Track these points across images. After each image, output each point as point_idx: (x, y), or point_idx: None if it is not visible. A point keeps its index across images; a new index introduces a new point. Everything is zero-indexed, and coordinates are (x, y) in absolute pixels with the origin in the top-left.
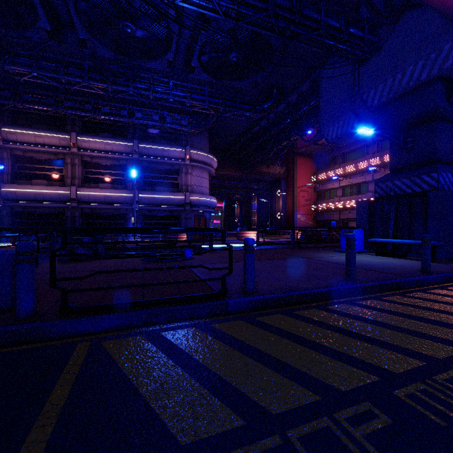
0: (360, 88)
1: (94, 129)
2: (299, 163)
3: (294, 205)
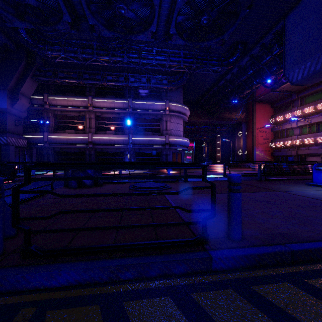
0: None
1: (103, 93)
2: (257, 109)
3: (253, 143)
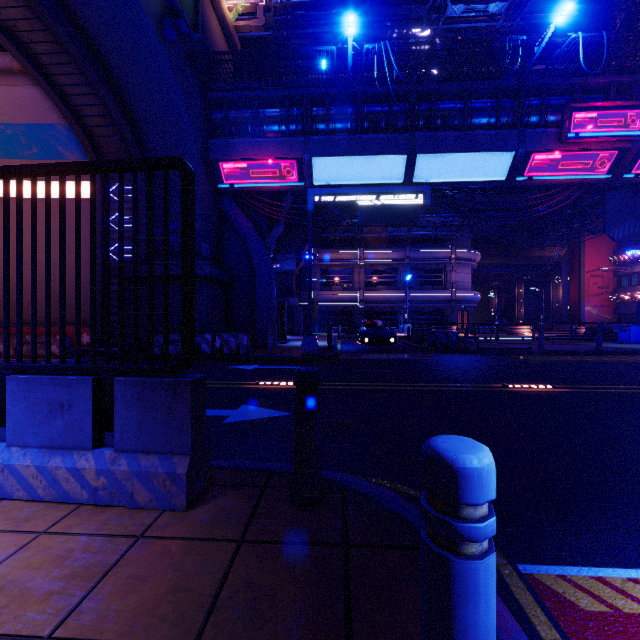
0: (638, 208)
1: (372, 242)
2: (588, 242)
3: (580, 295)
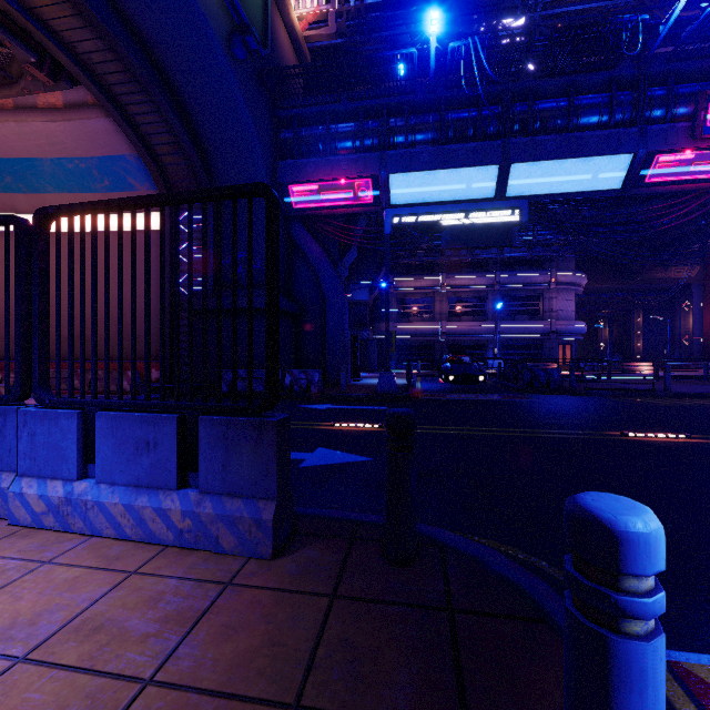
0: None
1: (456, 266)
2: None
3: None
